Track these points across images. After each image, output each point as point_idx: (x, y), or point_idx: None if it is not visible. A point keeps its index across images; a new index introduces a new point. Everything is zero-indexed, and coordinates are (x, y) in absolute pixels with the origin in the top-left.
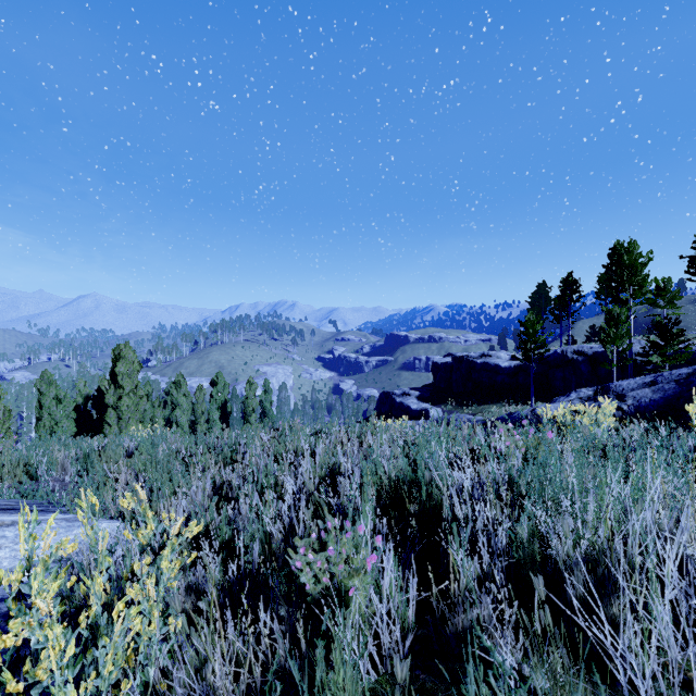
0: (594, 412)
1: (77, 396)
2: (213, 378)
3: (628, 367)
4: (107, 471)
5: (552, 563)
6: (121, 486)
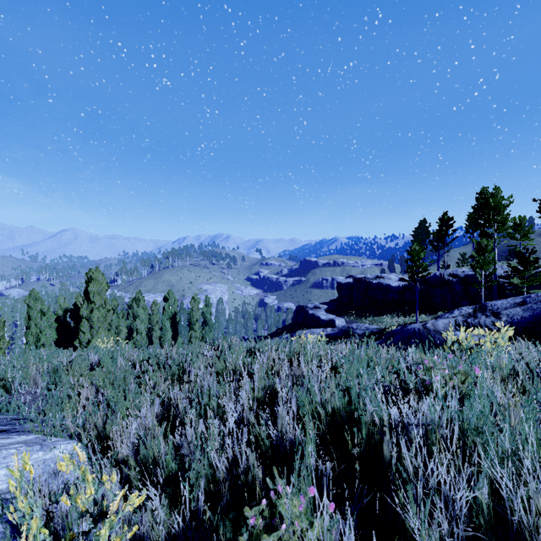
0: (495, 337)
1: (58, 309)
2: (165, 295)
3: (492, 286)
4: (69, 390)
5: (503, 517)
6: (83, 399)
